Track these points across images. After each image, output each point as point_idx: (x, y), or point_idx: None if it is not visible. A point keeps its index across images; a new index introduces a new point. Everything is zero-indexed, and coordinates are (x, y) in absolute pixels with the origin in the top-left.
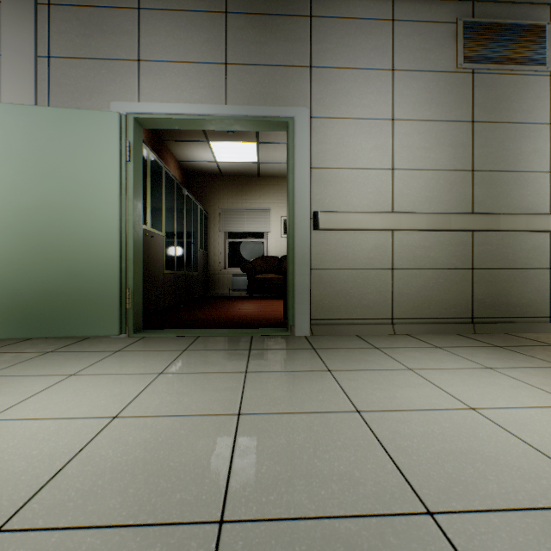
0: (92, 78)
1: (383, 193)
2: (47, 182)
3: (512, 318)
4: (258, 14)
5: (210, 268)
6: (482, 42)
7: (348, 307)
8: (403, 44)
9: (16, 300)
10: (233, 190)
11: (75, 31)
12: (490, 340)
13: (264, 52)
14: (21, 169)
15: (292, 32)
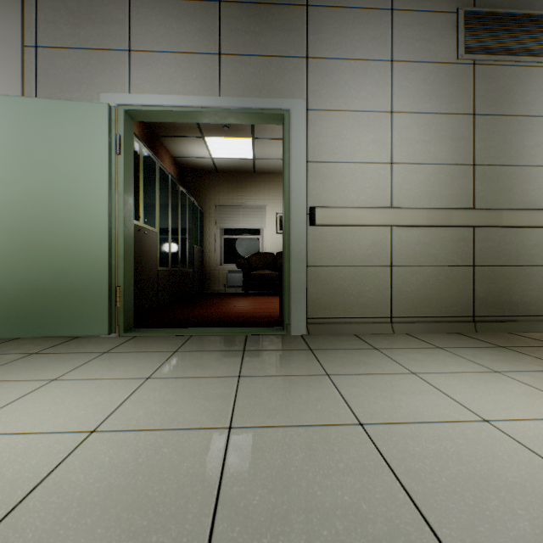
0: (81, 69)
1: (382, 188)
2: (34, 176)
3: (514, 317)
4: (253, 3)
5: (205, 264)
6: (484, 32)
7: (345, 306)
8: (402, 34)
9: (1, 299)
10: (229, 187)
11: (63, 20)
12: (493, 340)
13: (259, 43)
14: (7, 162)
15: (288, 21)
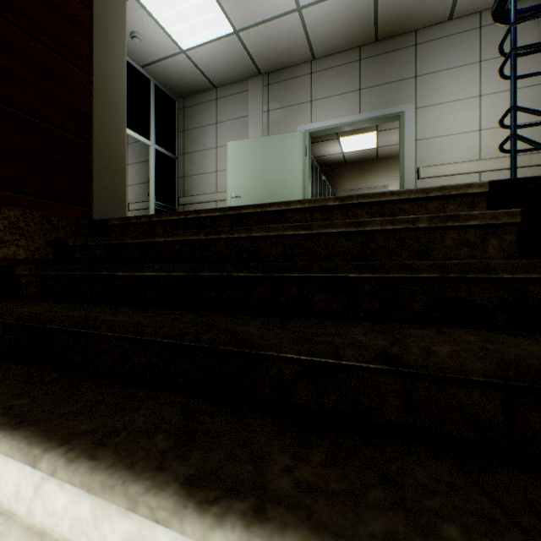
0: (288, 117)
1: (472, 148)
2: (270, 173)
3: None
4: (380, 54)
5: None
6: None
7: None
8: (488, 41)
9: None
10: (355, 174)
11: (280, 95)
12: None
13: (384, 77)
14: (259, 168)
15: (402, 59)
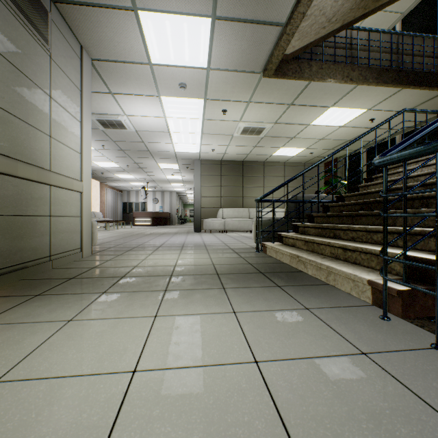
0: None
1: None
2: None
3: (26, 263)
4: None
5: None
6: None
7: None
8: None
9: None
10: None
11: None
12: (22, 291)
13: None
14: None
15: None
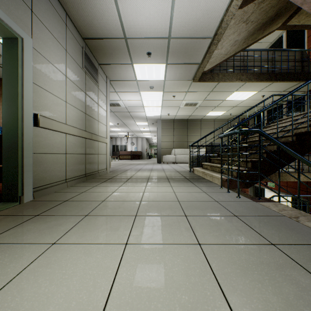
0: None
1: (63, 113)
2: None
3: (93, 173)
4: None
5: None
6: (88, 63)
7: (50, 177)
8: (69, 41)
9: None
10: None
11: None
12: (97, 181)
13: None
14: None
15: None
